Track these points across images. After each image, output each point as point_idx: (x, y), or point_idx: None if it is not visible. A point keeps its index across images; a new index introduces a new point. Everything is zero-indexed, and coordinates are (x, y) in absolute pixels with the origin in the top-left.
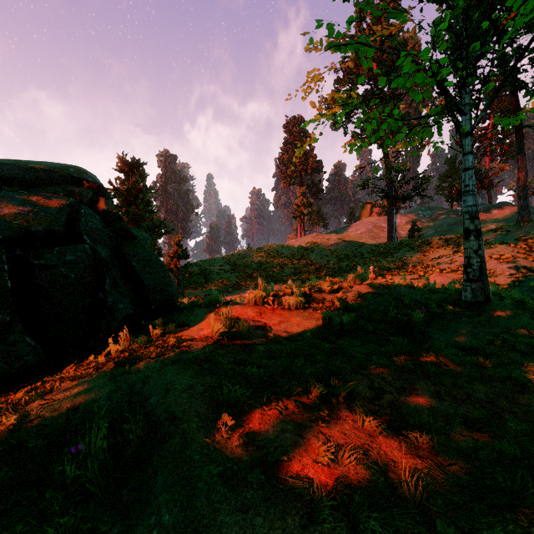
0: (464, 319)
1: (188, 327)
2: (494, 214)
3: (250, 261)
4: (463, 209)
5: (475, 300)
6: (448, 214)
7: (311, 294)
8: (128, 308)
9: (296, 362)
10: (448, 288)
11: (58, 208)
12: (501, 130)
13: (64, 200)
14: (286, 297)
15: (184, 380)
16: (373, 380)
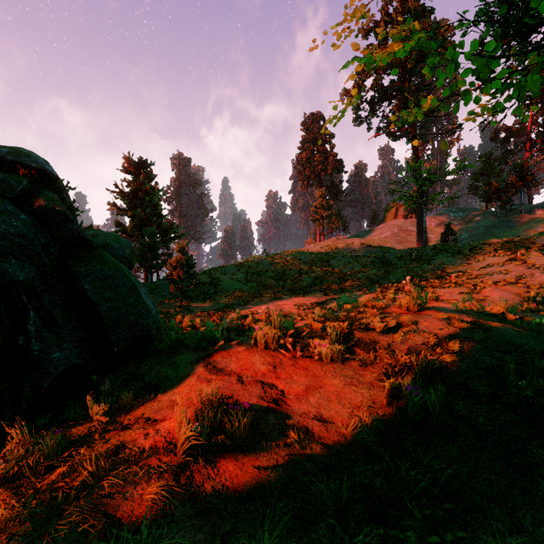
0: None
1: (158, 391)
2: (538, 215)
3: (265, 269)
4: None
5: None
6: (483, 215)
7: (352, 331)
8: (70, 356)
9: None
10: None
11: None
12: (542, 122)
13: None
14: (315, 340)
15: None
16: None
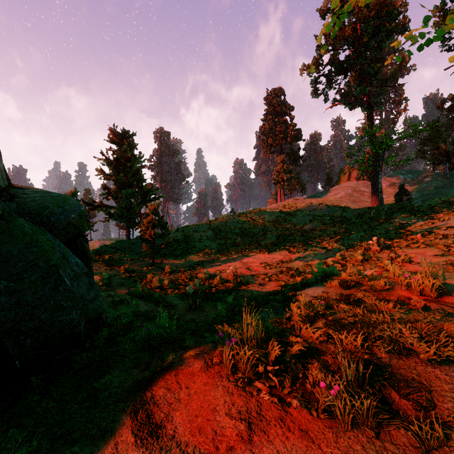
0: None
1: None
2: None
3: (233, 226)
4: None
5: None
6: (432, 176)
7: (370, 348)
8: None
9: None
10: None
11: None
12: None
13: None
14: (318, 375)
15: None
16: None
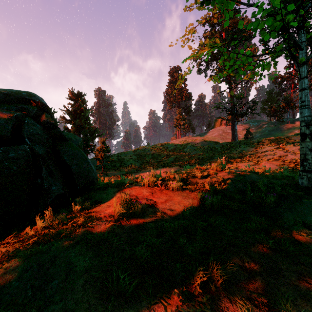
0: (304, 201)
1: (100, 203)
2: (297, 124)
3: (148, 153)
4: (300, 118)
5: (310, 186)
6: (268, 124)
7: (188, 178)
8: (59, 189)
9: (179, 241)
10: (284, 175)
11: (6, 119)
12: None
13: (12, 113)
14: (170, 181)
15: (84, 262)
16: (243, 259)
